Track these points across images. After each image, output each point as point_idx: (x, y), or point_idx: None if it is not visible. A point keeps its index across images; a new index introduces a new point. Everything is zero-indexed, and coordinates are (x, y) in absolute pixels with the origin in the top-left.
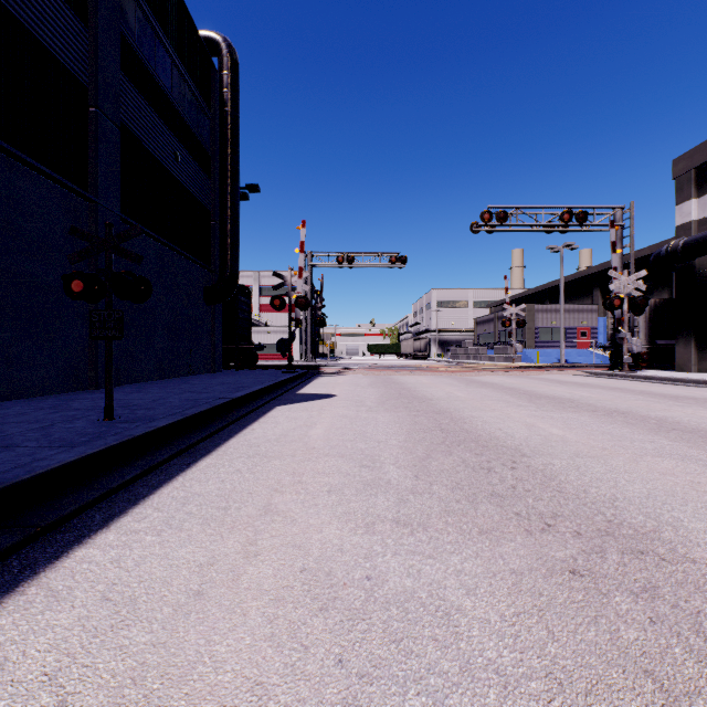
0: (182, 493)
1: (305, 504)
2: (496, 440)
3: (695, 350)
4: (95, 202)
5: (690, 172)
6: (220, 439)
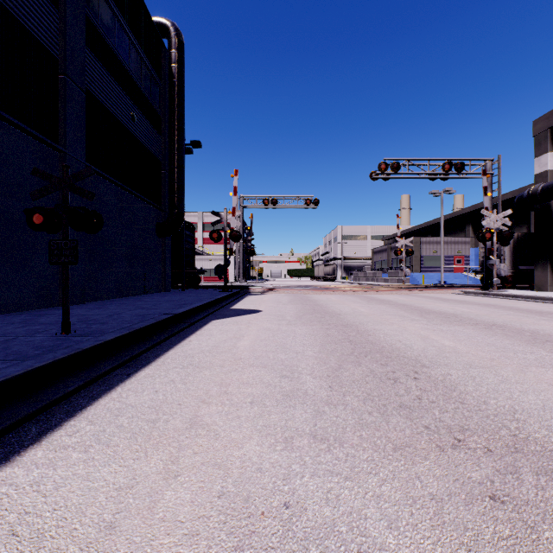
0: (118, 404)
1: (229, 416)
2: (397, 351)
3: (551, 274)
4: (64, 152)
5: (547, 131)
6: (161, 350)
